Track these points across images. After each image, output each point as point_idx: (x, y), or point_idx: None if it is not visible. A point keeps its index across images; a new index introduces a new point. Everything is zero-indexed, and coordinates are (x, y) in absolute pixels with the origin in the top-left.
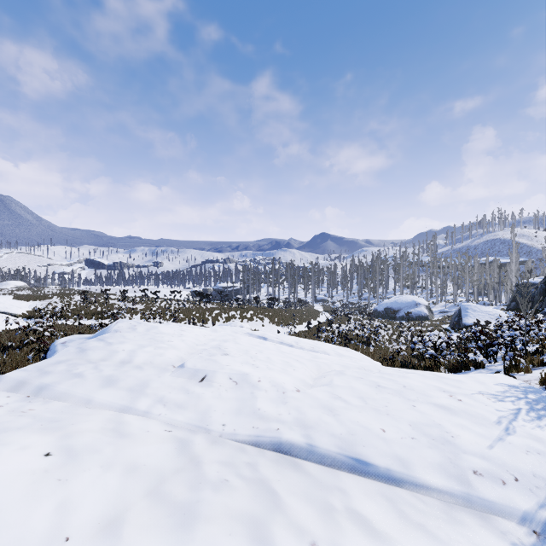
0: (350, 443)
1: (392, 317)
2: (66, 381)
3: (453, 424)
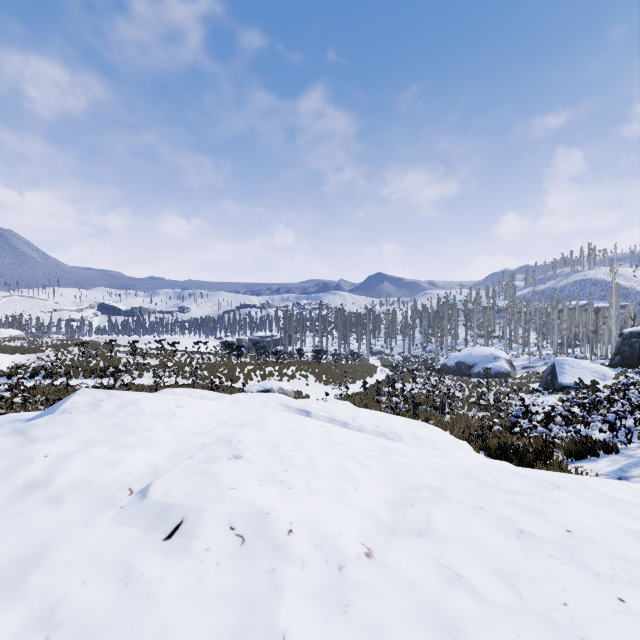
0: None
1: (466, 374)
2: None
3: None
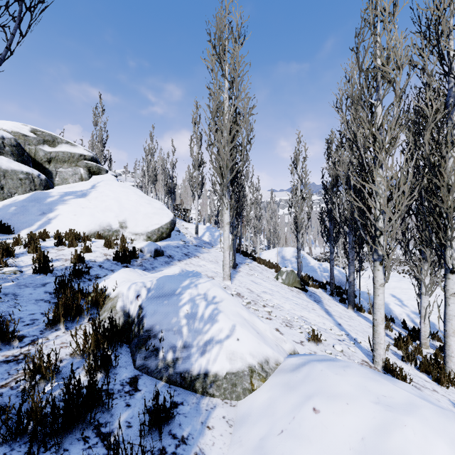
0: None
1: None
2: None
3: None
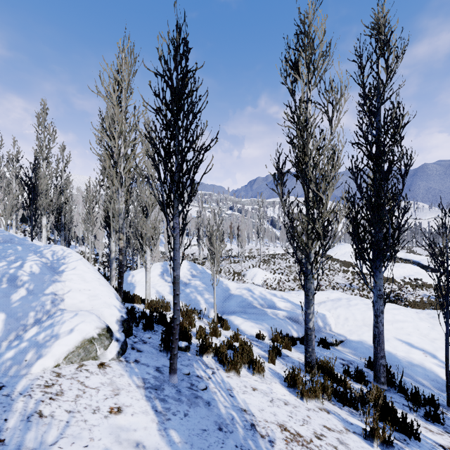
0: None
1: None
2: (440, 318)
3: None
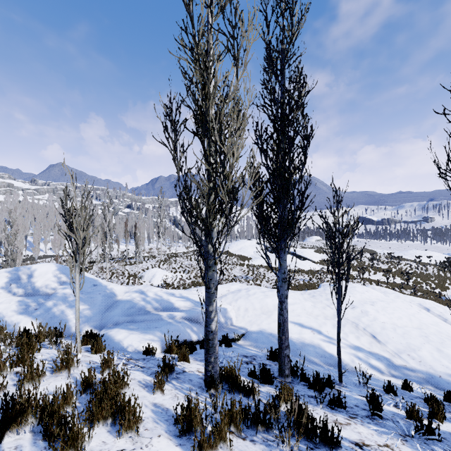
0: (376, 333)
1: None
2: (318, 296)
3: (428, 351)
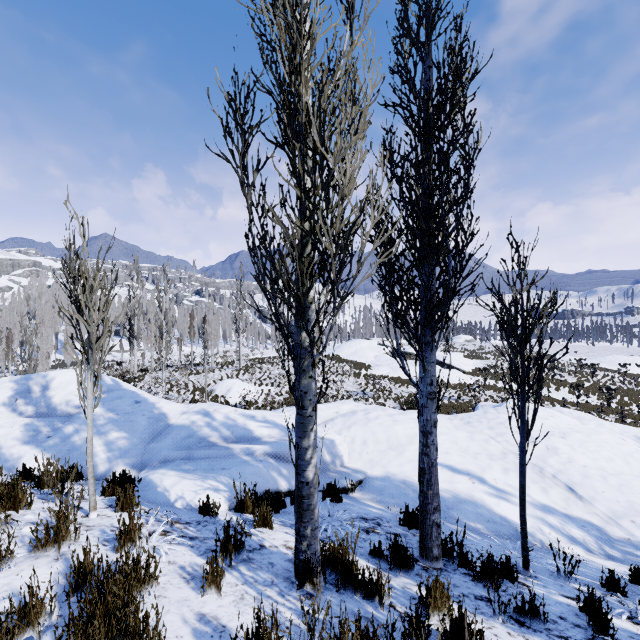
0: (574, 484)
1: None
2: (476, 422)
3: None
